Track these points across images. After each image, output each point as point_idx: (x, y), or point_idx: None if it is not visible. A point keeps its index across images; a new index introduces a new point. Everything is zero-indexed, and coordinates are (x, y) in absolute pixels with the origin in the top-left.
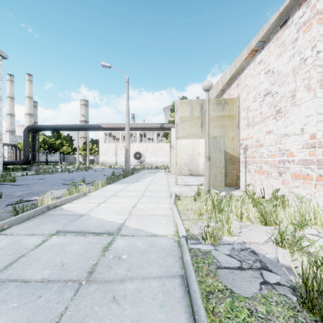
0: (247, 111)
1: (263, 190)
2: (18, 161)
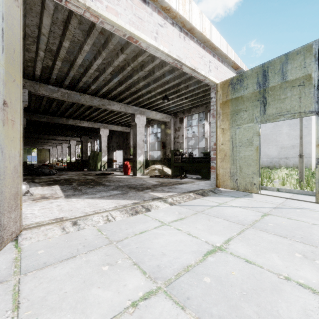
0: None
1: None
2: None
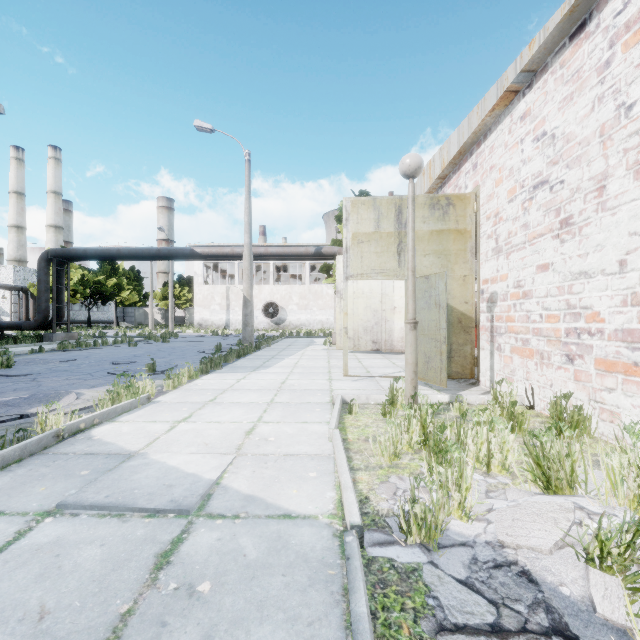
0: (494, 221)
1: (531, 392)
2: (26, 322)
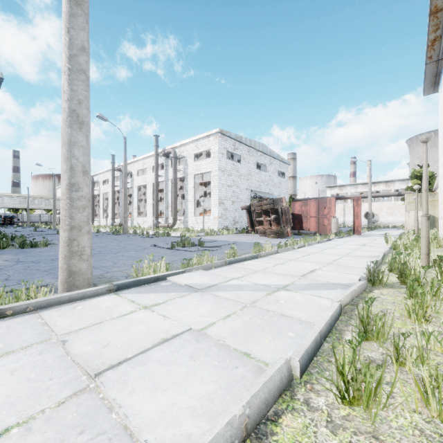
0: None
1: None
2: None
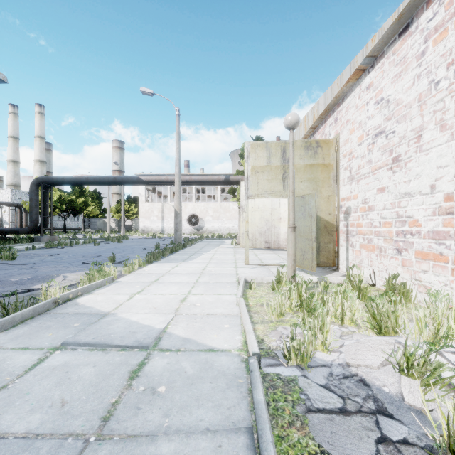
0: (349, 158)
1: (374, 274)
2: (22, 228)
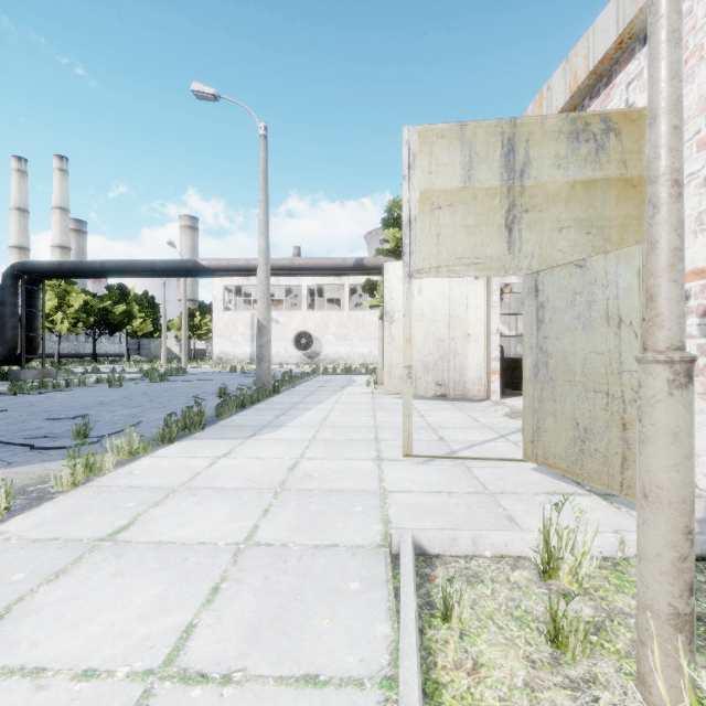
0: None
1: None
2: None
